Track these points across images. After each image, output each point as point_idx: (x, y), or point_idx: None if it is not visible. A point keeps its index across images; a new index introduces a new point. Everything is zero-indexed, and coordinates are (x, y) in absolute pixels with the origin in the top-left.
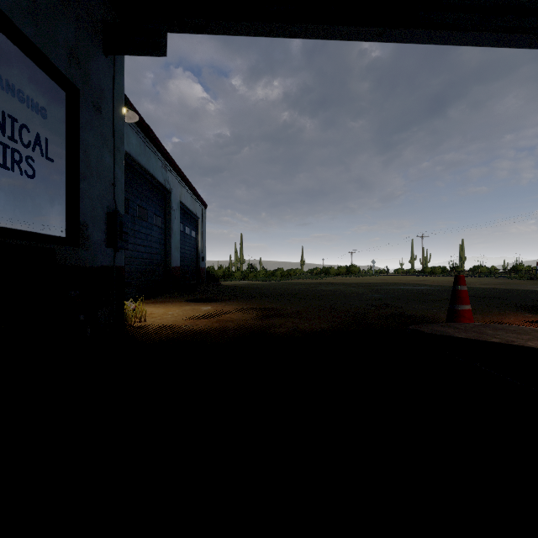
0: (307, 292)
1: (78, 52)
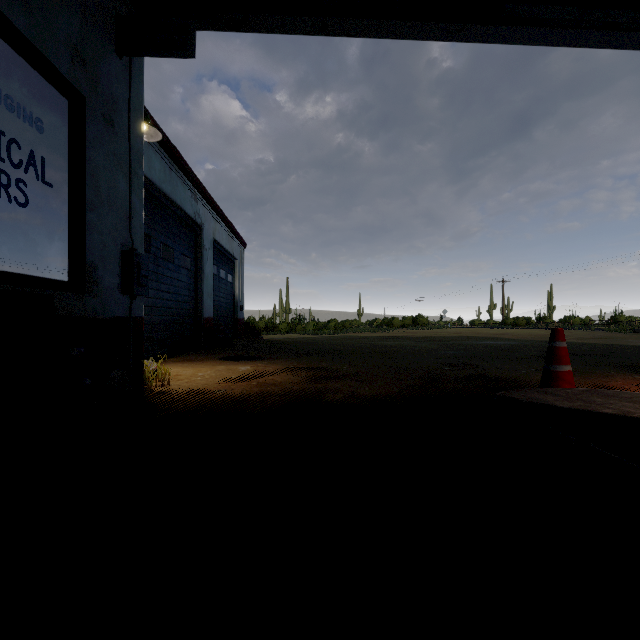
0: (366, 349)
1: (84, 51)
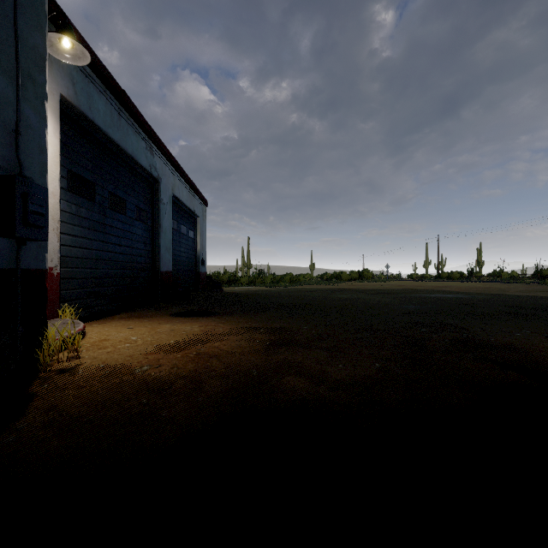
0: (323, 302)
1: None
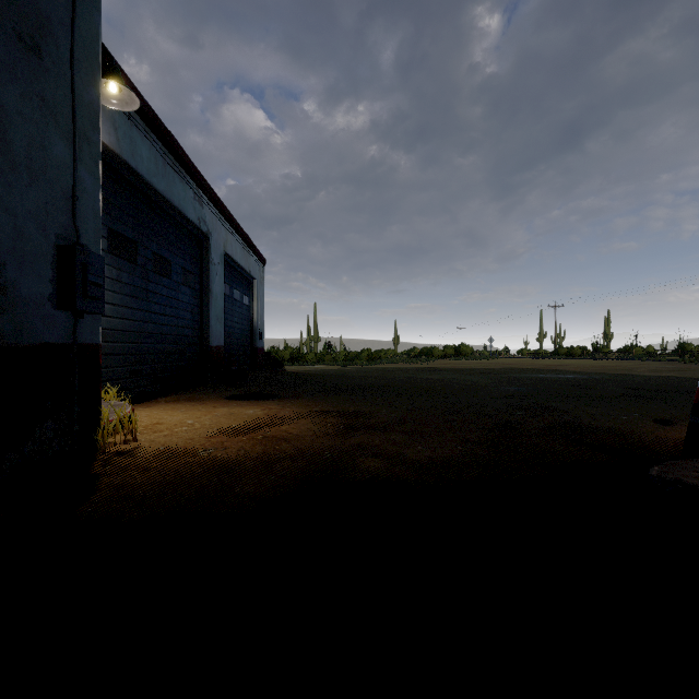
0: (407, 384)
1: None
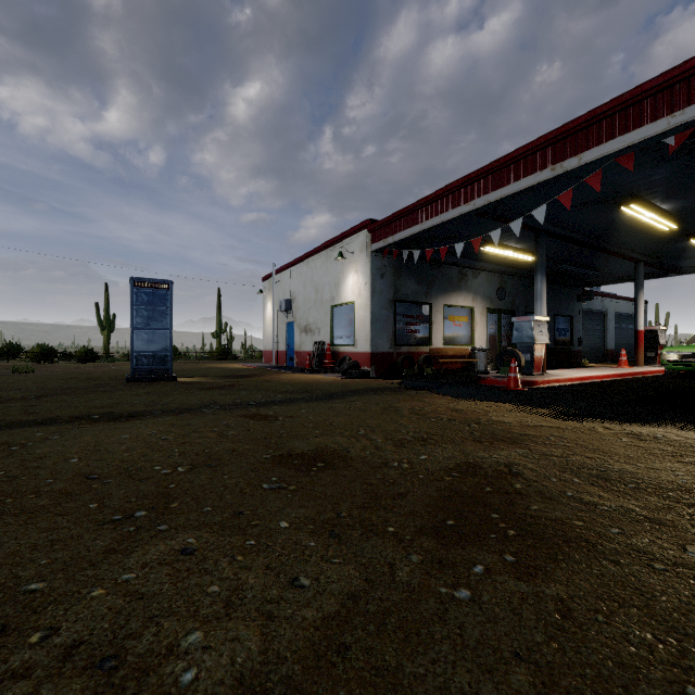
0: None
1: (572, 308)
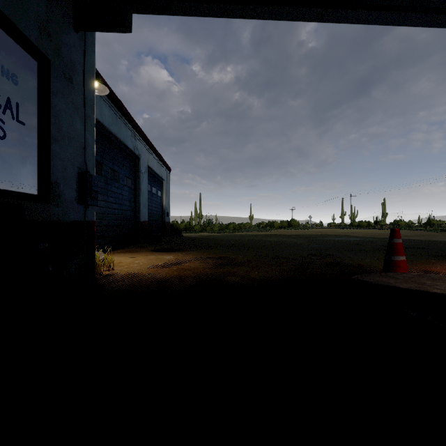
0: (255, 243)
1: (49, 26)
